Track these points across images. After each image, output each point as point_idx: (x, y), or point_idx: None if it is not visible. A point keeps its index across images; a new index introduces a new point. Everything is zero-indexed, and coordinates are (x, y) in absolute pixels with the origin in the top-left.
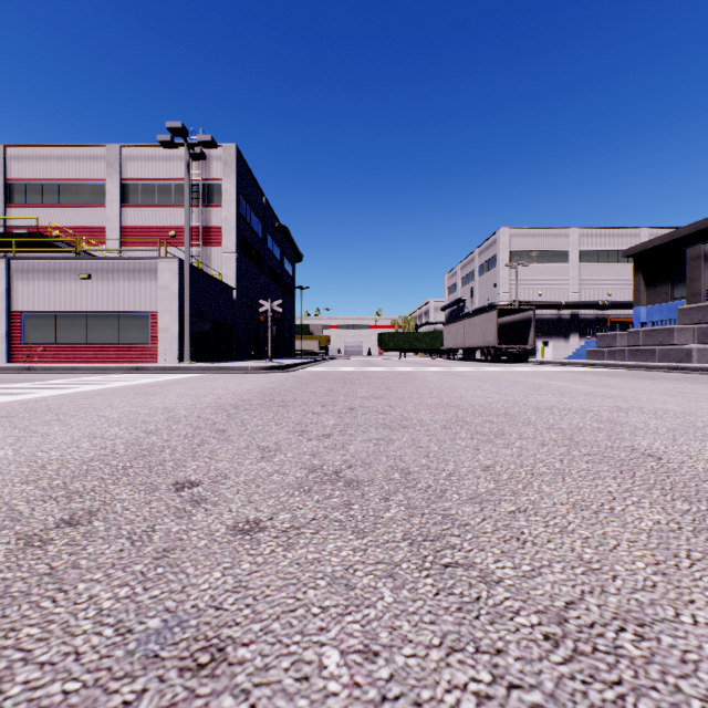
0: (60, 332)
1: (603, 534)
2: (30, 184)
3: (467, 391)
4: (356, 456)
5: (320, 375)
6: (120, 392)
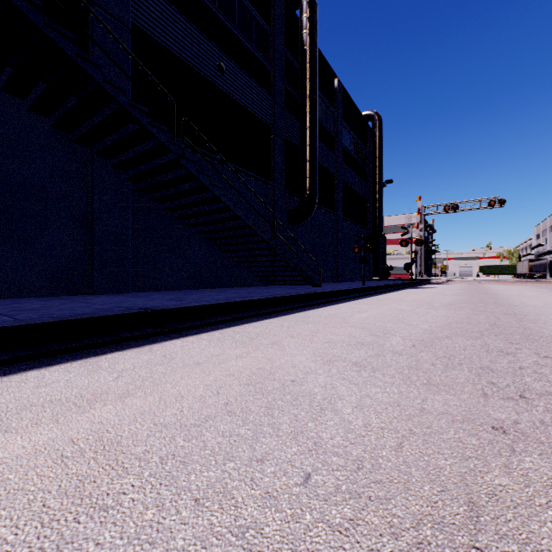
0: None
1: None
2: None
3: None
4: None
5: None
6: None
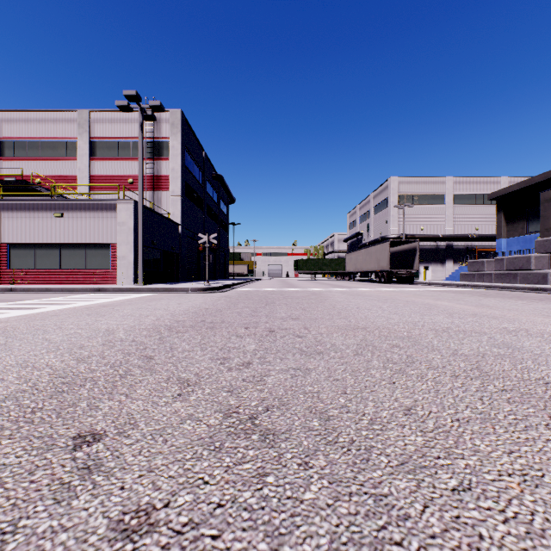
0: (38, 259)
1: None
2: (17, 141)
3: (370, 311)
4: (274, 392)
5: (247, 295)
6: (75, 312)
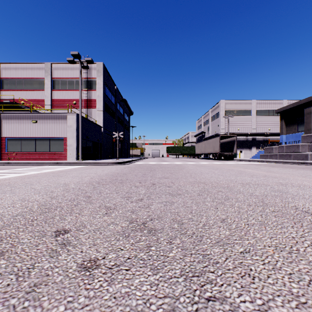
0: (23, 146)
1: (299, 271)
2: (11, 80)
3: (207, 174)
4: (155, 212)
5: (140, 166)
6: (46, 175)
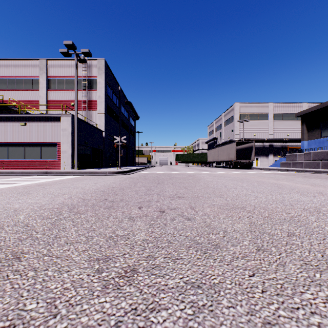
0: (10, 153)
1: None
2: (1, 79)
3: (236, 189)
4: None
5: (145, 176)
6: (11, 191)
